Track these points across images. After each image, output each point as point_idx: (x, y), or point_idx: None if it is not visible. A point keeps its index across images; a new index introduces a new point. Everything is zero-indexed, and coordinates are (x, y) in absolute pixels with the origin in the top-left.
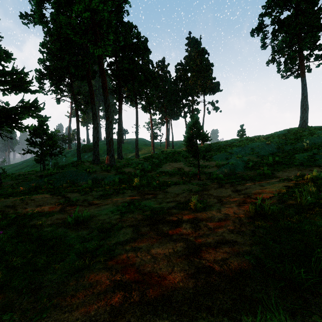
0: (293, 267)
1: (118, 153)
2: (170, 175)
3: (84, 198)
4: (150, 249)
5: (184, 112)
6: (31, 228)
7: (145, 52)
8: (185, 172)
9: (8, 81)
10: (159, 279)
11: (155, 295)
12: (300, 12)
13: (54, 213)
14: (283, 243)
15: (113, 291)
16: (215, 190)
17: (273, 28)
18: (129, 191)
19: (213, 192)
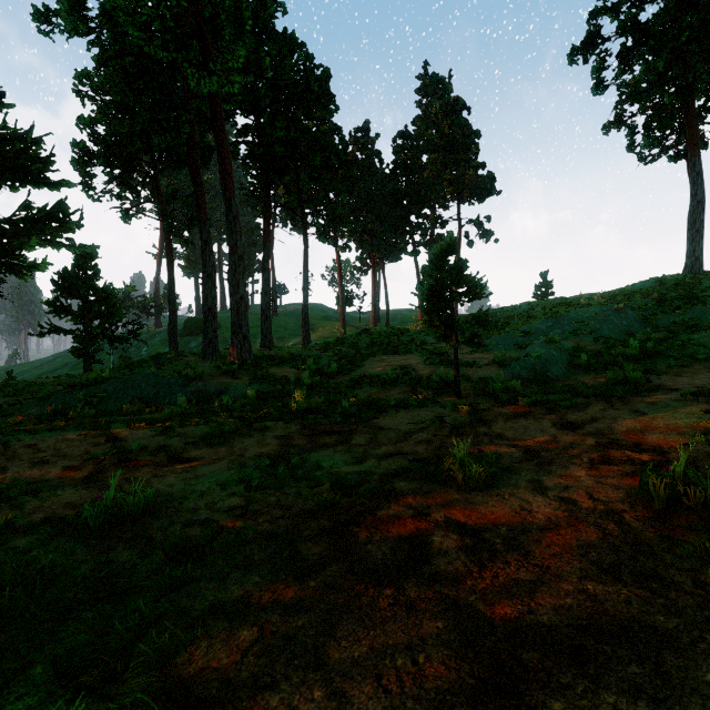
0: None
1: (263, 334)
2: (385, 385)
3: (160, 444)
4: (326, 645)
5: (413, 243)
6: None
7: (325, 102)
8: (421, 377)
9: None
10: None
11: None
12: (686, 5)
13: (68, 484)
14: None
15: None
16: (508, 424)
17: (623, 45)
18: (279, 426)
19: (504, 428)
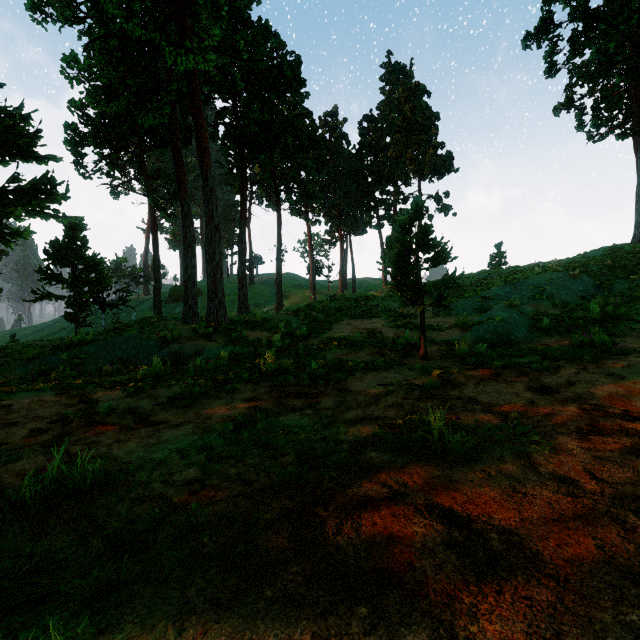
0: None
1: (239, 300)
2: (352, 347)
3: (129, 406)
4: None
5: (377, 217)
6: None
7: (296, 86)
8: (387, 339)
9: None
10: None
11: None
12: None
13: (28, 449)
14: None
15: None
16: (480, 387)
17: (574, 30)
18: (248, 387)
19: (476, 392)
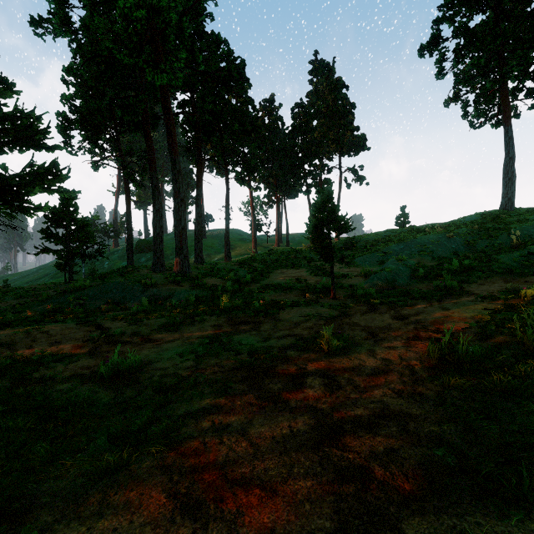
0: (533, 473)
1: (196, 253)
2: (284, 291)
3: (134, 331)
4: (247, 427)
5: (306, 185)
6: (34, 385)
7: (241, 83)
8: (310, 285)
9: (8, 130)
10: (264, 495)
11: (255, 532)
12: (502, 16)
13: (79, 356)
14: (503, 419)
15: (171, 520)
16: (363, 317)
17: (457, 44)
18: (212, 318)
19: (359, 319)
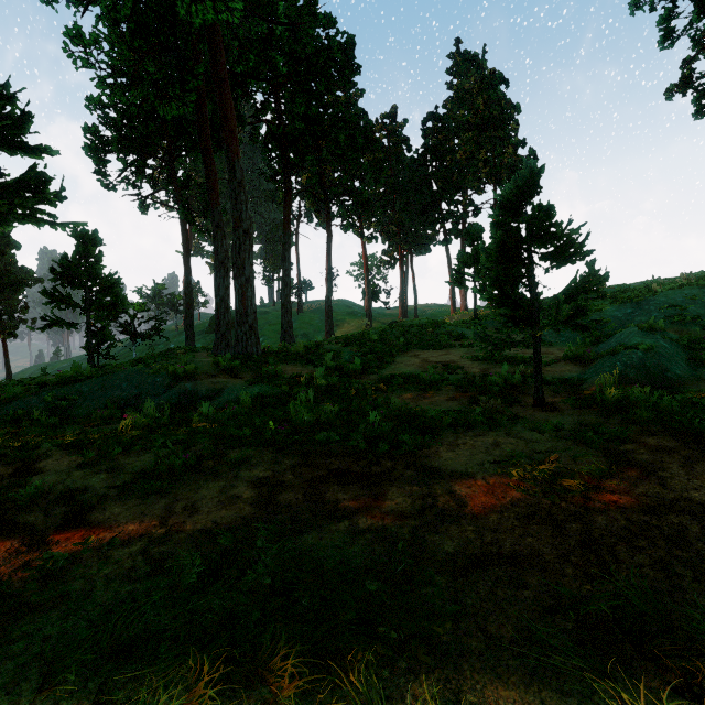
0: None
1: (283, 329)
2: (425, 388)
3: (72, 486)
4: None
5: (444, 231)
6: None
7: (349, 74)
8: (472, 377)
9: None
10: None
11: None
12: None
13: None
14: None
15: None
16: (702, 478)
17: None
18: (267, 456)
19: (704, 490)
